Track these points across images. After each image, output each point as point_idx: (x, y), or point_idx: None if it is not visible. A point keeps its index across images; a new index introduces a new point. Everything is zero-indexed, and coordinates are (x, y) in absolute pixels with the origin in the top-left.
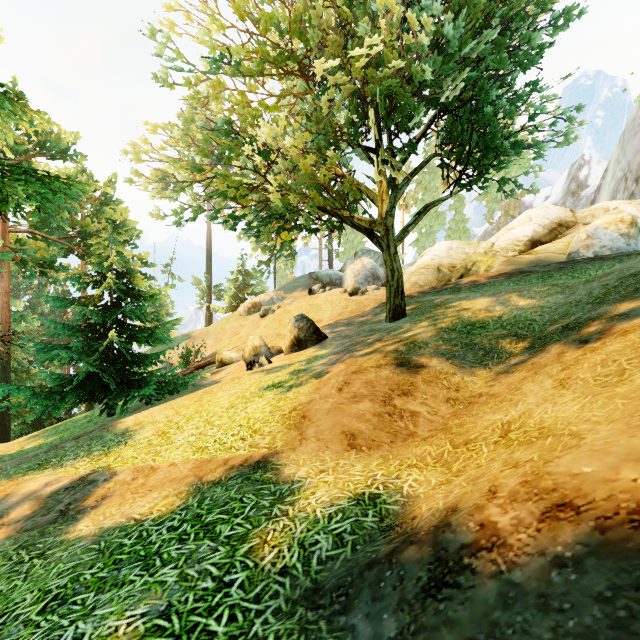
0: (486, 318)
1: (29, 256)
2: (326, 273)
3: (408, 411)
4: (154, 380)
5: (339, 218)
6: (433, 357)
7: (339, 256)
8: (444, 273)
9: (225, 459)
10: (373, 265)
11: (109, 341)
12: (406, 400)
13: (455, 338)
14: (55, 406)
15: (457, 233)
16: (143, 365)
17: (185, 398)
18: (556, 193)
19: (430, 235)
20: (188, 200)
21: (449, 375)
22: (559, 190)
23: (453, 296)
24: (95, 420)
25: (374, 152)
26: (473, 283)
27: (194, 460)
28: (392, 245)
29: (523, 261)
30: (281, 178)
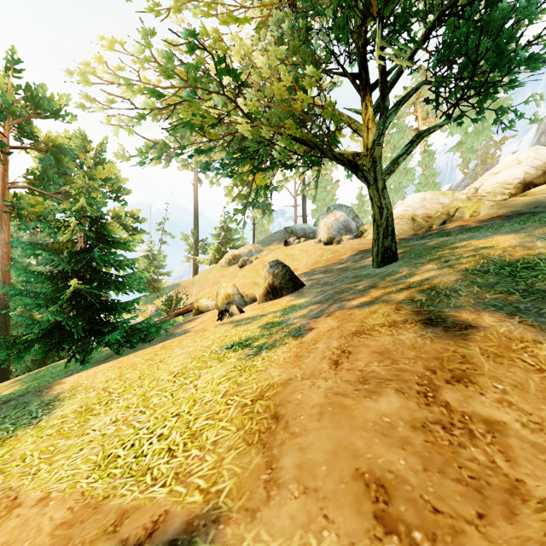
0: (528, 256)
1: (29, 211)
2: (300, 227)
3: (478, 419)
4: (124, 328)
5: (318, 150)
6: (481, 311)
7: (312, 213)
8: (419, 223)
9: (121, 510)
10: (345, 218)
11: (74, 288)
12: (465, 393)
13: (496, 283)
14: (19, 355)
15: (427, 187)
16: (116, 313)
17: (139, 354)
18: (524, 148)
19: (399, 191)
20: (178, 166)
21: (528, 344)
22: (527, 145)
23: (450, 238)
24: (71, 367)
25: (357, 77)
26: (462, 227)
27: (78, 495)
28: (380, 179)
29: (518, 203)
30: (253, 104)
